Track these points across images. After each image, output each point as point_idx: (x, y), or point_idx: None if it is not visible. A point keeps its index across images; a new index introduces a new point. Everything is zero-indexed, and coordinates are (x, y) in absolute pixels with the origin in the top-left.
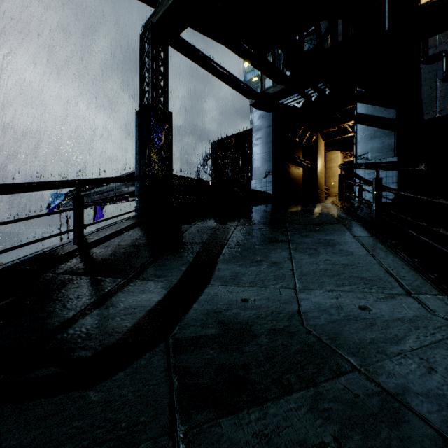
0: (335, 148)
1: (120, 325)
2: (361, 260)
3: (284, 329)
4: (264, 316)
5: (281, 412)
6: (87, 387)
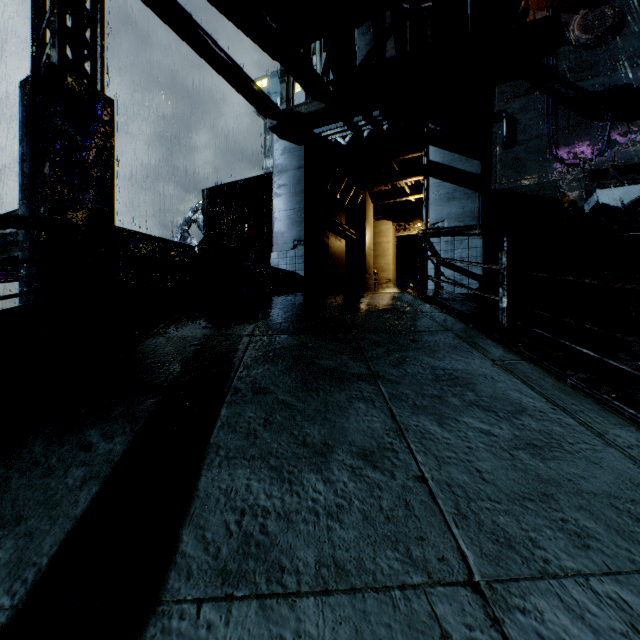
0: (386, 217)
1: None
2: (555, 427)
3: None
4: None
5: None
6: None
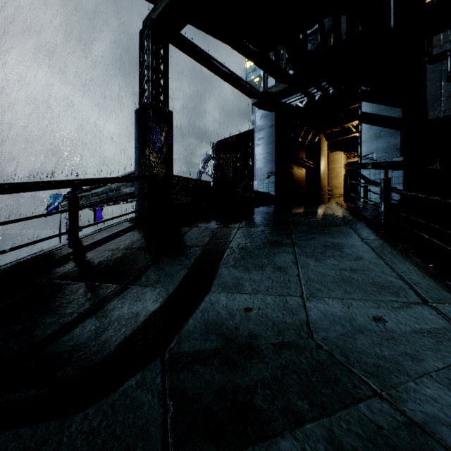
0: (338, 149)
1: (112, 338)
2: (371, 264)
3: (292, 343)
4: (269, 328)
5: (293, 450)
6: (70, 414)
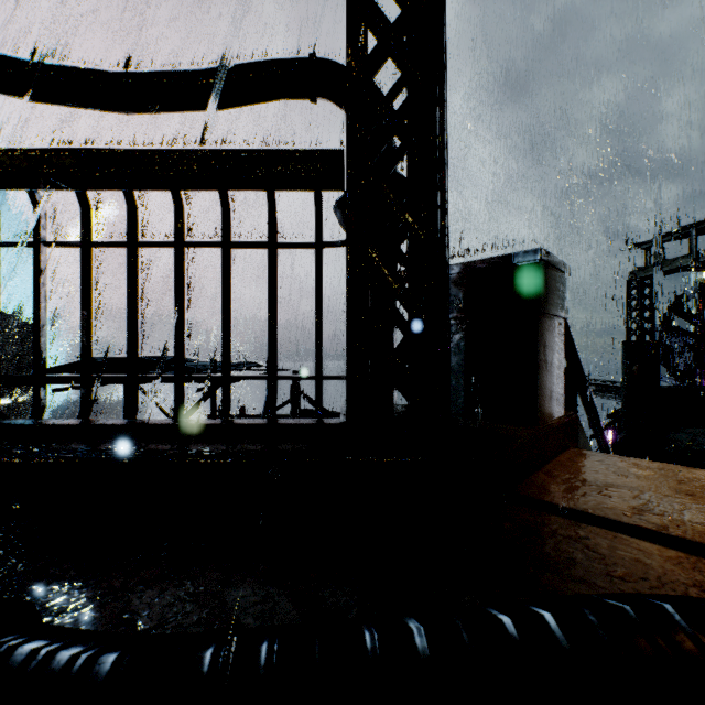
0: None
1: None
2: None
3: None
4: None
5: None
6: None
